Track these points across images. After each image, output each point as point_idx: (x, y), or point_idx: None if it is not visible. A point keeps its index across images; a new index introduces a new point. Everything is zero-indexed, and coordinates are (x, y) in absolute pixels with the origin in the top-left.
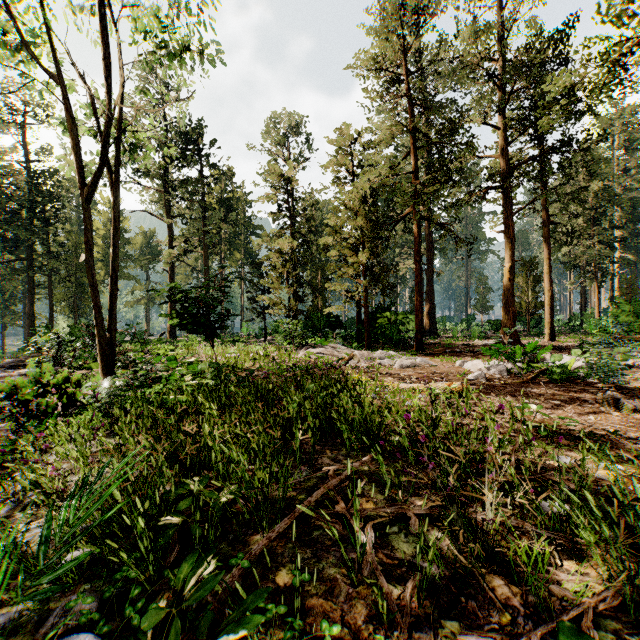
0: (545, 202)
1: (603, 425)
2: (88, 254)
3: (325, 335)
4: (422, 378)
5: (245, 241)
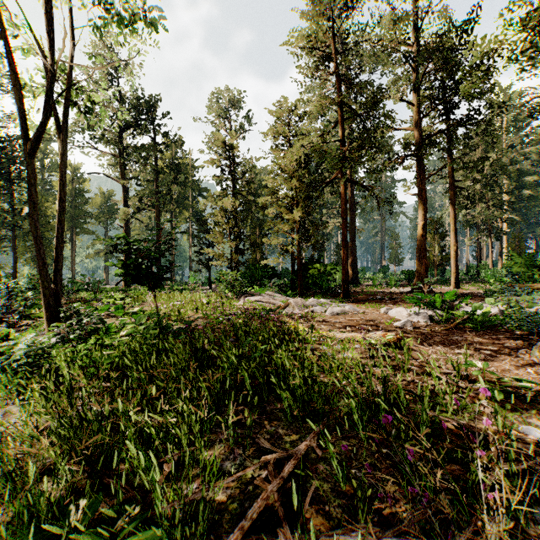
0: (451, 169)
1: None
2: (31, 207)
3: (263, 284)
4: (353, 326)
5: (193, 201)
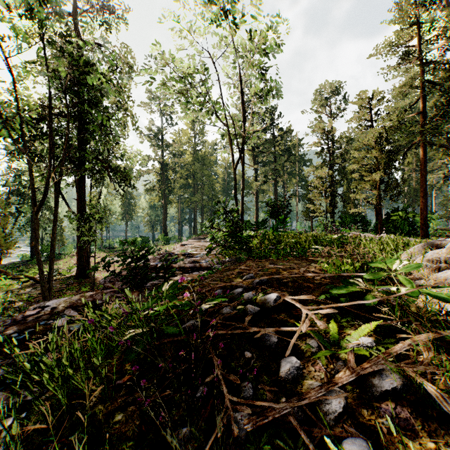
0: None
1: None
2: (235, 190)
3: (350, 227)
4: None
5: (299, 171)
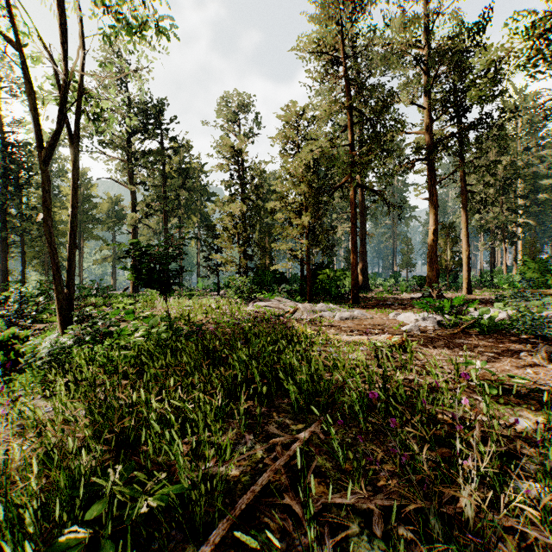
0: (463, 173)
1: (543, 379)
2: (46, 213)
3: (271, 290)
4: (361, 330)
5: (201, 206)
